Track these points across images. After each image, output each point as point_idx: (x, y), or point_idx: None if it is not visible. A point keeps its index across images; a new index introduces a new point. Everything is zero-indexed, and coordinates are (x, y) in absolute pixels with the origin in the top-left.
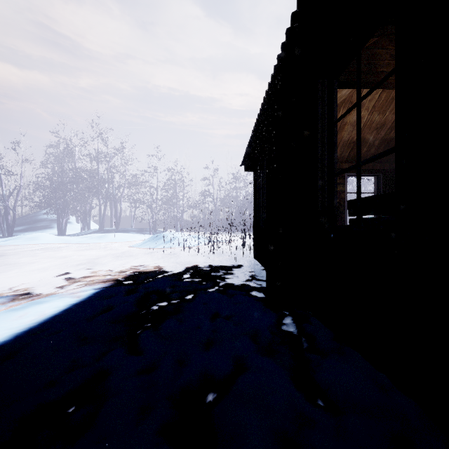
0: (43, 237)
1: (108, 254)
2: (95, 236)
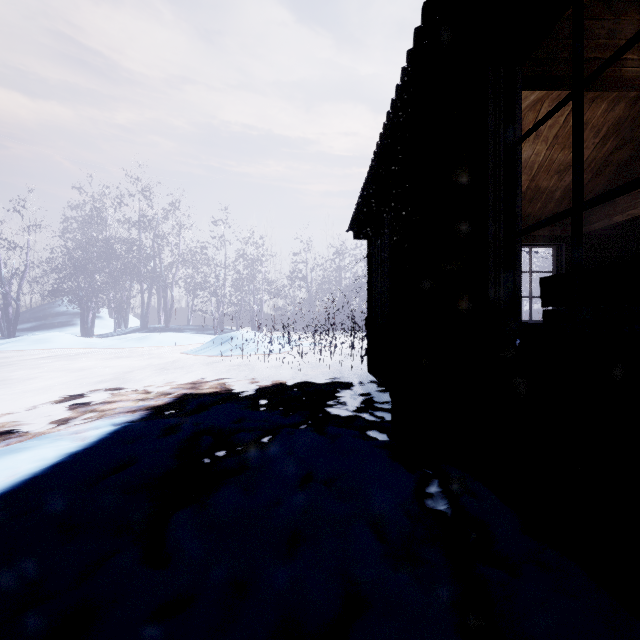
0: (57, 339)
1: (148, 364)
2: (133, 337)
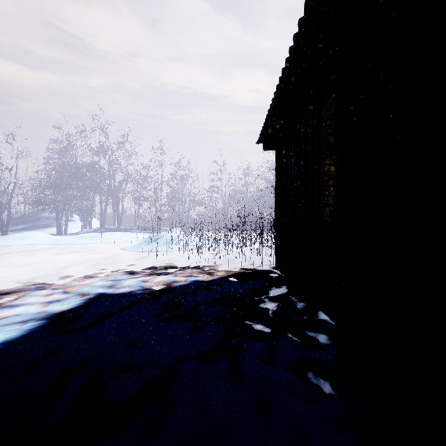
0: (31, 237)
1: (88, 259)
2: (90, 235)
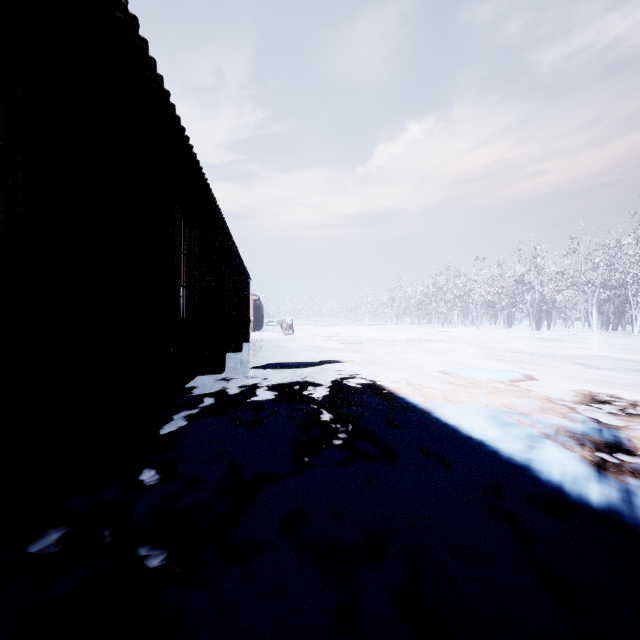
0: None
1: None
2: None
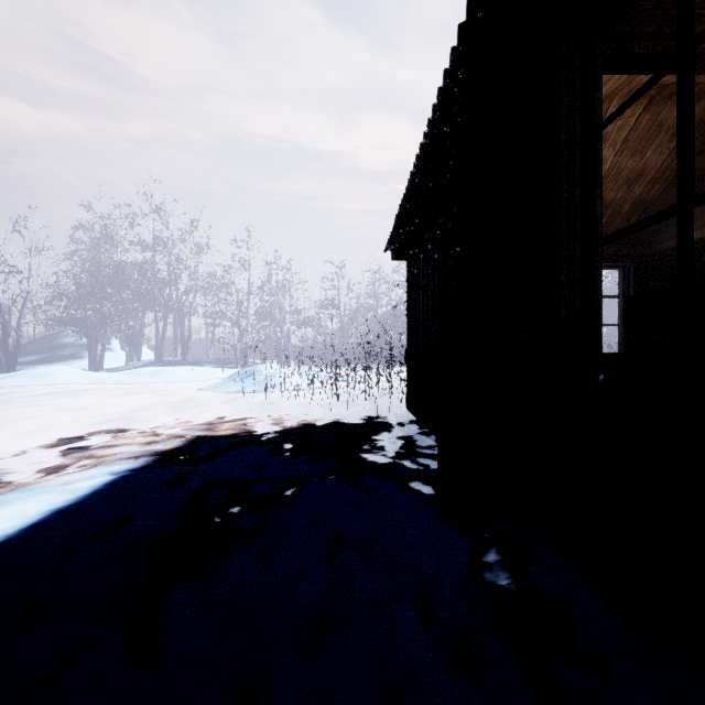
0: (60, 373)
1: (160, 402)
2: (146, 371)
